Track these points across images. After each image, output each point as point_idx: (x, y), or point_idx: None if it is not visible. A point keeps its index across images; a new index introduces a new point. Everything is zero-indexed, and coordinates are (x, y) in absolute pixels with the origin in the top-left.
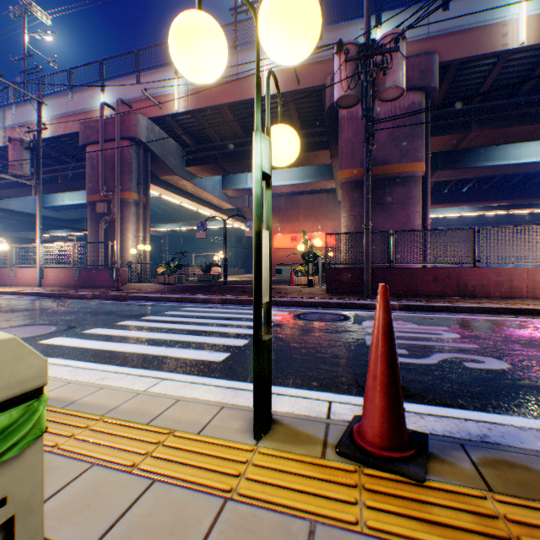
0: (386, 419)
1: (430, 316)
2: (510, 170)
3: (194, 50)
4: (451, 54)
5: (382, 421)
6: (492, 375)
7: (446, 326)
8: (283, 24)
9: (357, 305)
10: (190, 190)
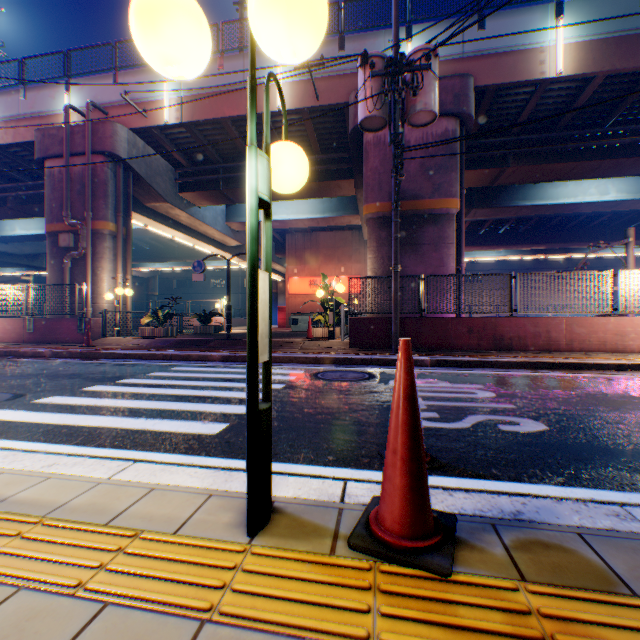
0: (407, 502)
1: (465, 373)
2: (548, 210)
3: (163, 33)
4: (488, 78)
5: (403, 504)
6: (528, 439)
7: (481, 383)
8: (278, 9)
9: (384, 361)
10: (185, 221)
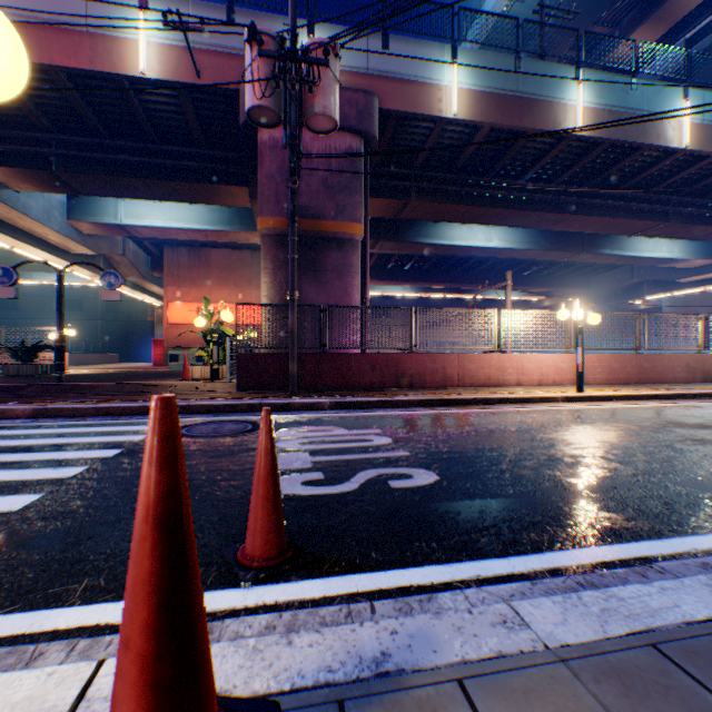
0: None
1: (365, 415)
2: (447, 251)
3: None
4: (392, 103)
5: None
6: (419, 497)
7: (380, 427)
8: None
9: (277, 405)
10: None
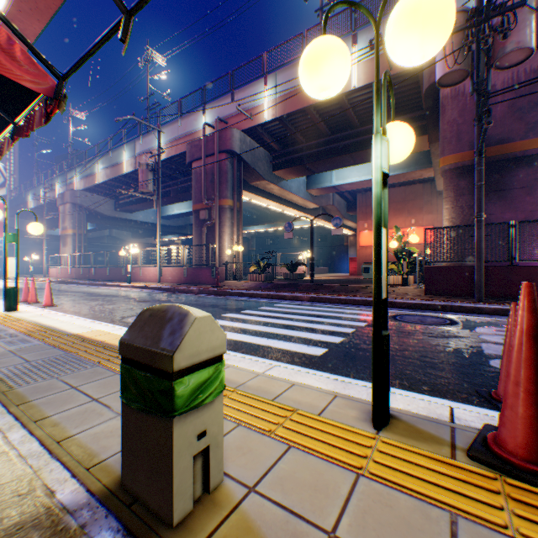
0: (533, 431)
1: None
2: None
3: (323, 71)
4: None
5: (528, 432)
6: None
7: None
8: (414, 30)
9: (465, 308)
10: (276, 193)
